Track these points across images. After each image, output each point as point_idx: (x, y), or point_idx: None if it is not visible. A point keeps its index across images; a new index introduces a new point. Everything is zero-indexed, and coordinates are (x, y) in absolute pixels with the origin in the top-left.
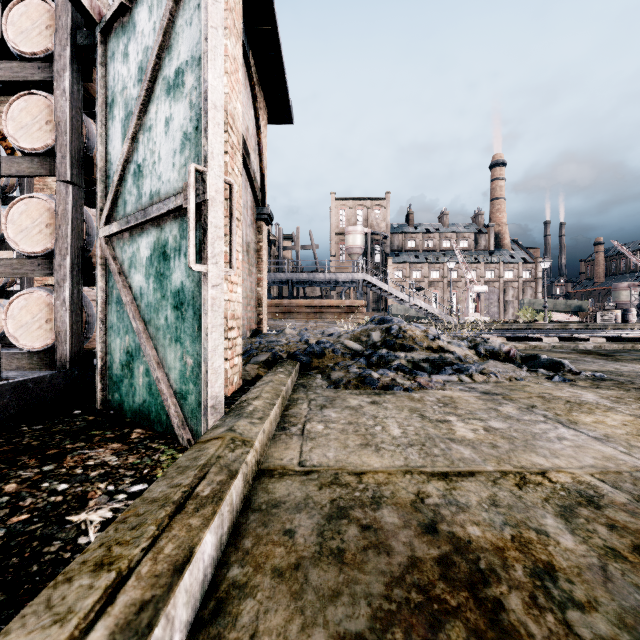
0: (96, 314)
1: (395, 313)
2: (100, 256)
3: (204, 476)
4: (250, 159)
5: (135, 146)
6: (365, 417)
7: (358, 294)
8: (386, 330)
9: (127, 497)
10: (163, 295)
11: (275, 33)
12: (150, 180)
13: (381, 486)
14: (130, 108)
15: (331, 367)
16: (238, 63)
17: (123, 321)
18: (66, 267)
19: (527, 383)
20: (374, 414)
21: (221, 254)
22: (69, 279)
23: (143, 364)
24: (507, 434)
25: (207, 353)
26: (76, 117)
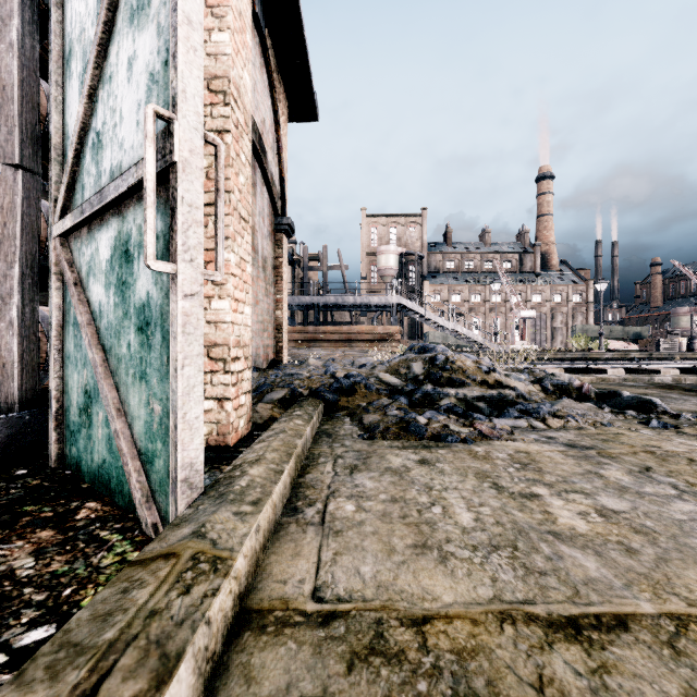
0: (50, 340)
1: (432, 341)
2: (55, 262)
3: (95, 688)
4: (267, 158)
5: (94, 107)
6: (415, 488)
7: (392, 319)
8: (430, 360)
9: (5, 663)
10: (125, 312)
11: (296, 6)
12: (110, 151)
13: (465, 660)
14: (88, 56)
15: (363, 407)
16: (245, 22)
17: (81, 349)
18: (13, 278)
19: (619, 430)
20: (427, 482)
21: (199, 247)
22: (18, 294)
23: (102, 409)
24: (637, 523)
25: (176, 398)
26: (29, 81)
